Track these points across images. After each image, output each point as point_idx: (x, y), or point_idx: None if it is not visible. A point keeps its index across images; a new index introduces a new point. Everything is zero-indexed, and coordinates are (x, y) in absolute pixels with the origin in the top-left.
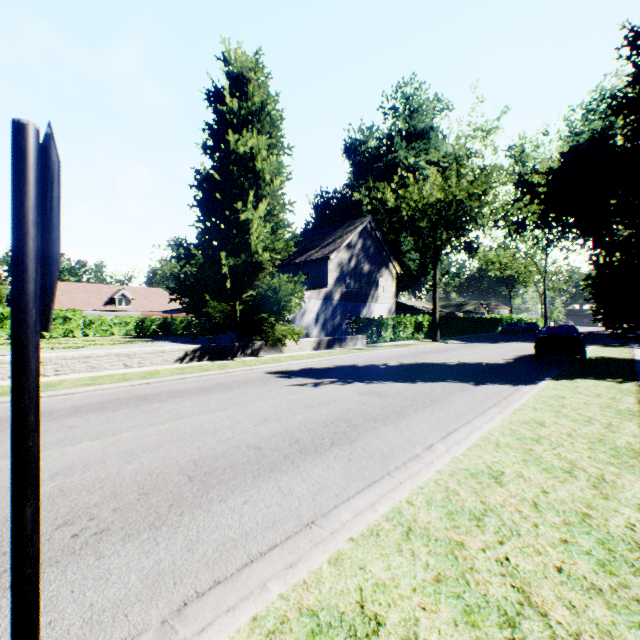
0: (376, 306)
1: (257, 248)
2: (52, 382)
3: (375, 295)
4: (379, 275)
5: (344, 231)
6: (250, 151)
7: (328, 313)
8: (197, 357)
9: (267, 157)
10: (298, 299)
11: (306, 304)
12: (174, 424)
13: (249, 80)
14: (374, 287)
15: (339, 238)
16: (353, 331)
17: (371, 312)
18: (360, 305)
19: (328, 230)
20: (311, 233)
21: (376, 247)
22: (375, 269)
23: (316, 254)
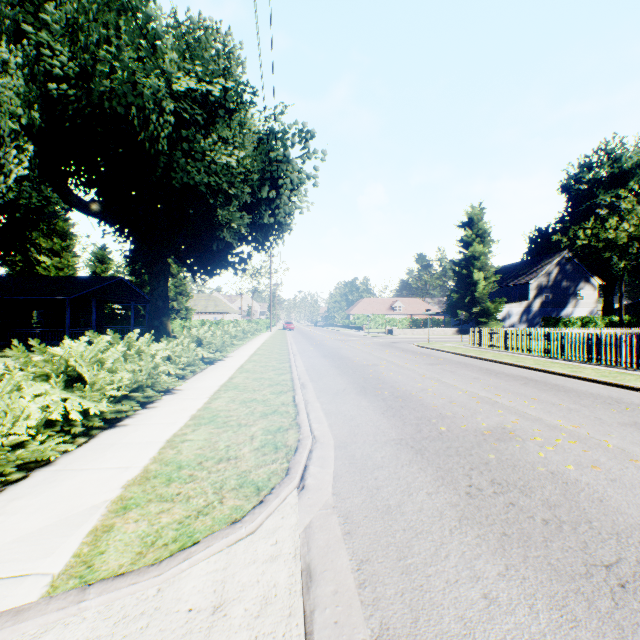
0: (574, 310)
1: (479, 291)
2: (419, 335)
3: (573, 302)
4: (578, 288)
5: (544, 262)
6: (476, 252)
7: (528, 315)
8: (455, 333)
9: (484, 250)
10: (498, 310)
11: (512, 311)
12: (456, 339)
13: (476, 219)
14: (572, 297)
15: (539, 268)
16: (543, 326)
17: (569, 314)
18: (557, 310)
19: (535, 260)
20: (524, 262)
21: (574, 269)
22: (573, 284)
23: (522, 280)
